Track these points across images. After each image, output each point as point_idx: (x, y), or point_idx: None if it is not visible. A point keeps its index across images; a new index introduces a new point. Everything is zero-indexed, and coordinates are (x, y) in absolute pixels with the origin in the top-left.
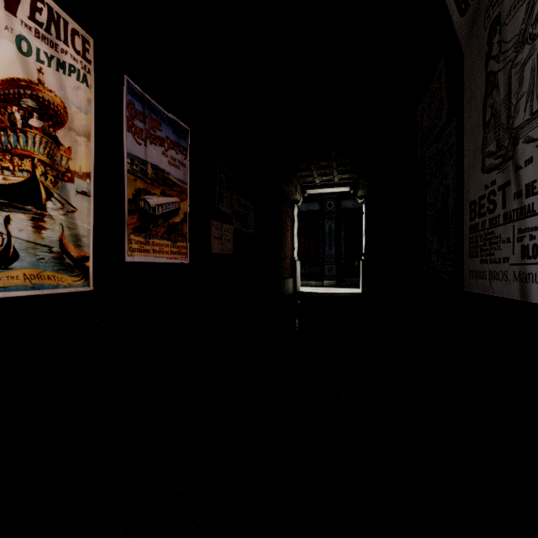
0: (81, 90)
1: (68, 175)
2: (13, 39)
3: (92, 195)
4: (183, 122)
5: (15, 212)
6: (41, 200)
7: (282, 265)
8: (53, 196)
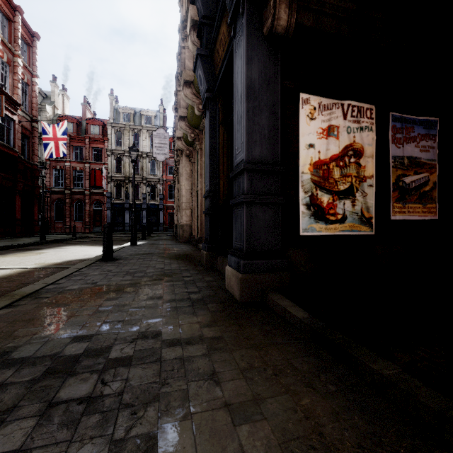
0: (369, 135)
1: (364, 179)
2: (345, 130)
3: (373, 186)
4: (432, 116)
5: (346, 200)
6: (354, 193)
7: None
8: (358, 190)
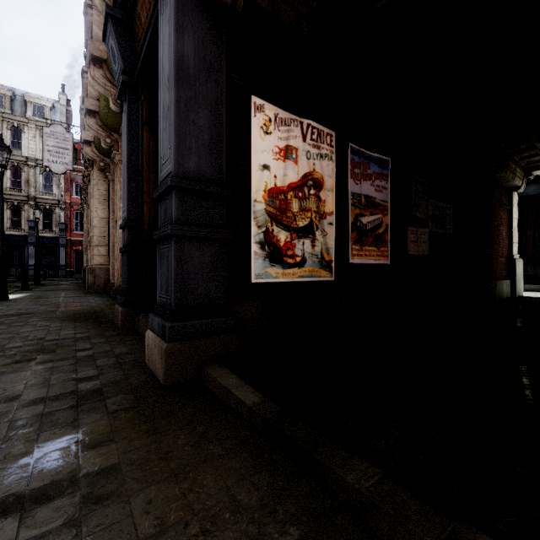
0: (329, 165)
1: (324, 215)
2: (305, 155)
3: (334, 224)
4: (385, 155)
5: (305, 239)
6: (314, 231)
7: (492, 264)
8: (318, 228)
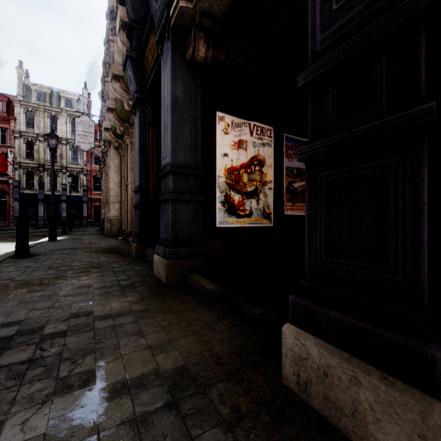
0: (269, 150)
1: (265, 183)
2: (252, 144)
3: (272, 189)
4: None
5: (252, 199)
6: (258, 194)
7: None
8: (261, 192)
